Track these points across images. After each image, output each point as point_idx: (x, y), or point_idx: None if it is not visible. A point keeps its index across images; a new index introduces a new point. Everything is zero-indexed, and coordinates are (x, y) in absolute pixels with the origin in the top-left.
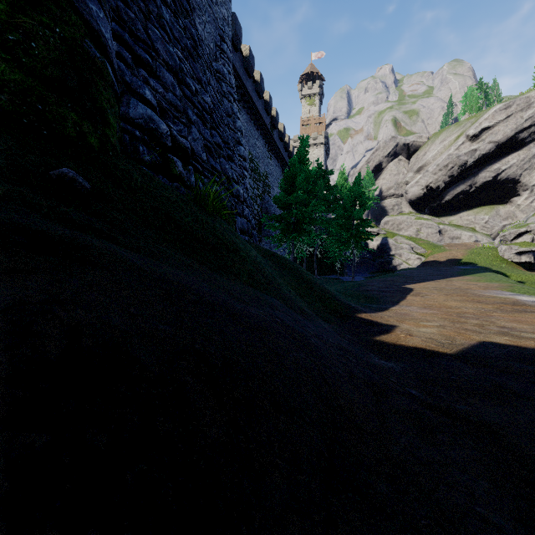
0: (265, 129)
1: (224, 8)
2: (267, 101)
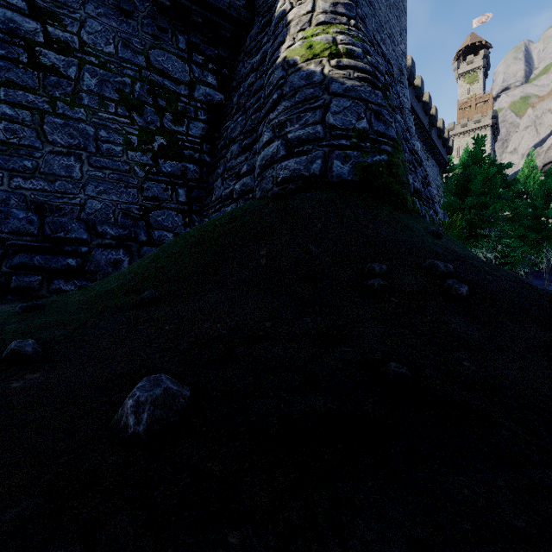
0: (423, 131)
1: (402, 44)
2: (427, 102)
